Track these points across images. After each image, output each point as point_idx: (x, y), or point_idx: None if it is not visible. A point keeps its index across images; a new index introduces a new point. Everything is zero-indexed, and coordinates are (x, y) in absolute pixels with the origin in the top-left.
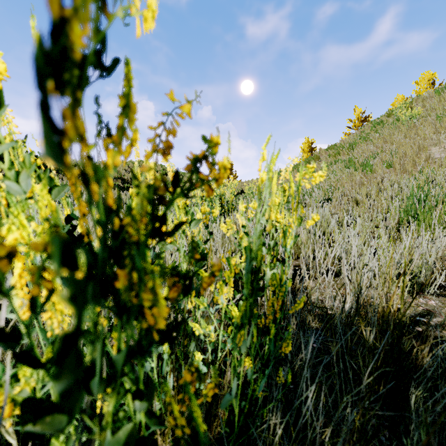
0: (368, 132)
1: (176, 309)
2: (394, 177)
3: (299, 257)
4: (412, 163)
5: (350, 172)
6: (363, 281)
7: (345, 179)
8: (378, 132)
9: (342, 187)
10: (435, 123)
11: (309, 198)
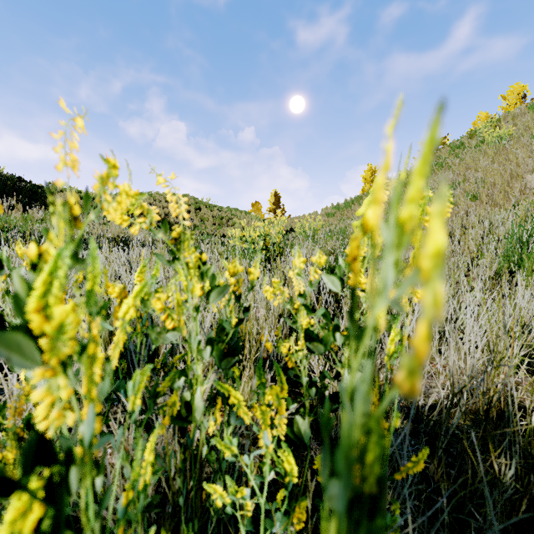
0: (445, 157)
1: (183, 447)
2: (482, 212)
3: None
4: (504, 194)
5: None
6: (489, 376)
7: None
8: (459, 157)
9: None
10: (530, 145)
11: None
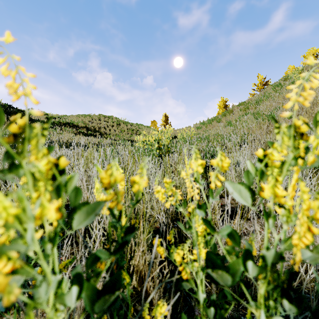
0: (270, 92)
1: None
2: None
3: (227, 194)
4: (309, 114)
5: (258, 122)
6: None
7: (255, 127)
8: (278, 92)
9: (254, 133)
10: None
11: (228, 142)
